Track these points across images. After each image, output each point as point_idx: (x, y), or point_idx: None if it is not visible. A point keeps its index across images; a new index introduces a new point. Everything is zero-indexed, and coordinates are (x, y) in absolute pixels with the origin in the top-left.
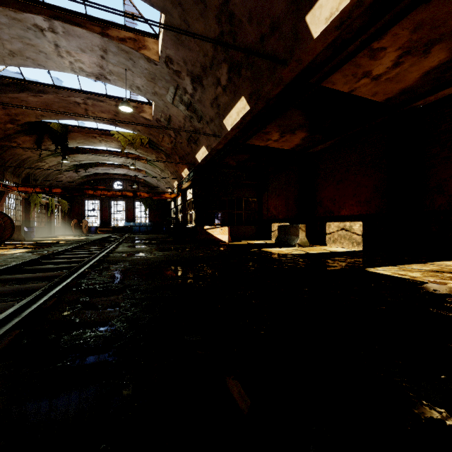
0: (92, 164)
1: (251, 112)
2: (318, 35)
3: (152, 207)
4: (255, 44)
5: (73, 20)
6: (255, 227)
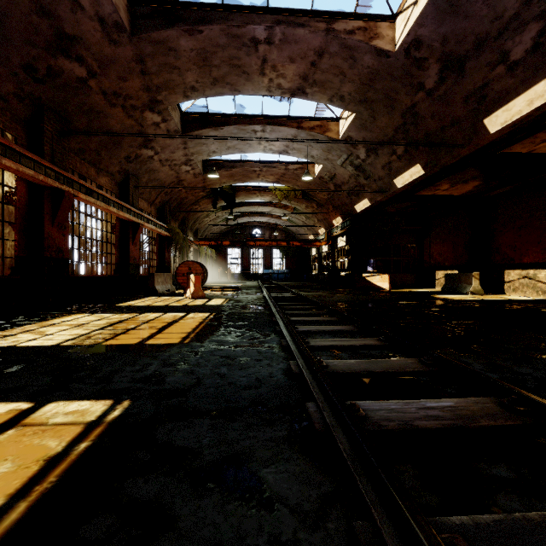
0: (240, 214)
1: (425, 175)
2: (494, 132)
3: (289, 253)
4: (435, 131)
5: (279, 122)
6: (414, 274)
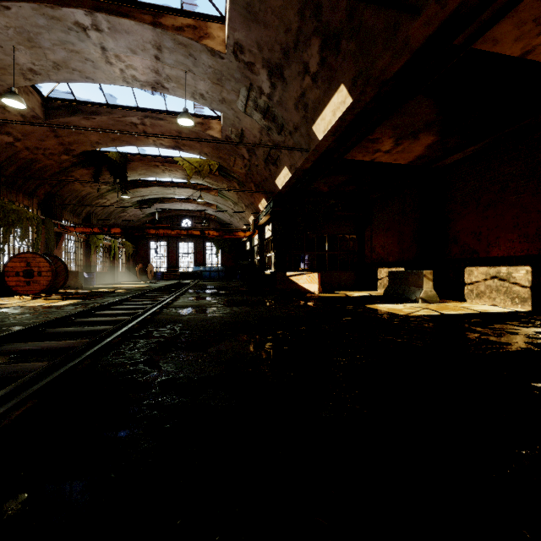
0: (157, 199)
1: (354, 108)
2: None
3: (224, 248)
4: None
5: (118, 9)
6: (354, 273)
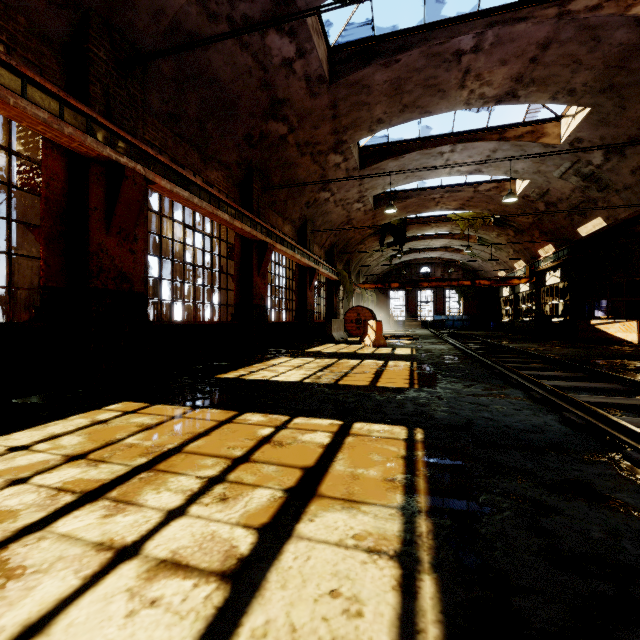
0: (406, 251)
1: None
2: None
3: (467, 295)
4: None
5: (474, 137)
6: None
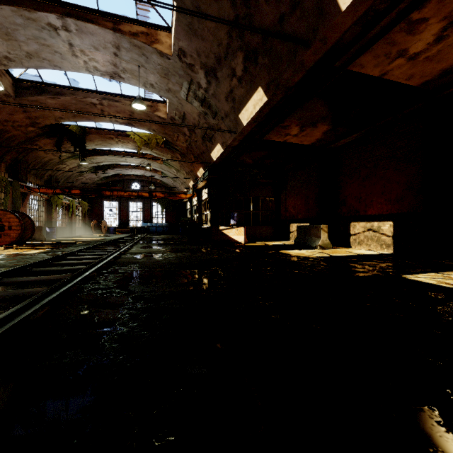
0: (111, 165)
1: (269, 104)
2: (347, 7)
3: (168, 207)
4: (273, 26)
5: (85, 16)
6: (272, 227)
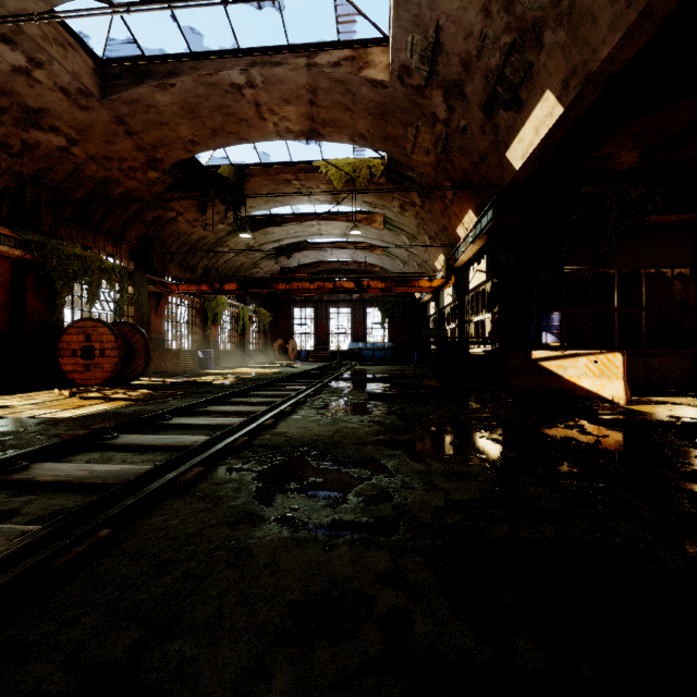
0: (299, 246)
1: None
2: None
3: (394, 315)
4: None
5: None
6: (686, 352)
